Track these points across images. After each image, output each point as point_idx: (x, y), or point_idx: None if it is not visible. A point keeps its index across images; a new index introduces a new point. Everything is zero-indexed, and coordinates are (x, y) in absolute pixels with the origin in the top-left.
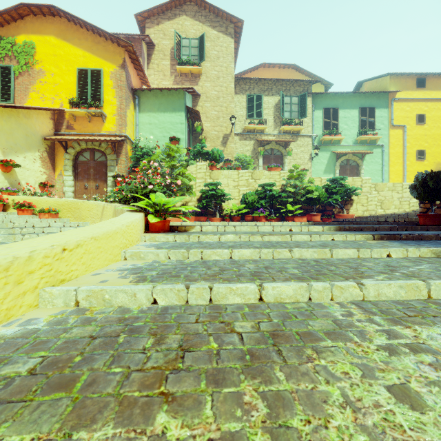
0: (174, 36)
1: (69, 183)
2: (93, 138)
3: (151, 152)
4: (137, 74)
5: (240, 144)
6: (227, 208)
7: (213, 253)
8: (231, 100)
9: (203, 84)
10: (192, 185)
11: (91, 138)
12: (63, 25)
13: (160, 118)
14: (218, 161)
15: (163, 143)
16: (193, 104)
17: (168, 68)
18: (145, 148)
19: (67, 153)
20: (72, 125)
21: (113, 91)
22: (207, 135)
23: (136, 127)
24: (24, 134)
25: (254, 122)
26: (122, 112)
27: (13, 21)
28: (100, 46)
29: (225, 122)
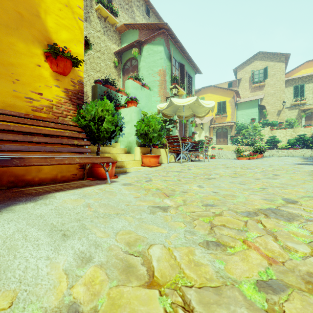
0: (251, 72)
1: (215, 140)
2: (224, 125)
3: (243, 126)
4: (236, 96)
5: (288, 112)
6: (279, 146)
7: (275, 153)
8: (282, 93)
9: (266, 89)
10: (263, 138)
11: (224, 125)
12: (212, 89)
13: (246, 111)
14: (274, 126)
15: (248, 121)
16: (260, 99)
17: (247, 86)
18: (240, 124)
19: (214, 130)
20: (215, 121)
21: (229, 107)
22: (268, 112)
23: (236, 116)
24: (206, 127)
25: (298, 100)
26: (233, 114)
27: (197, 92)
28: (225, 93)
29: (279, 104)
